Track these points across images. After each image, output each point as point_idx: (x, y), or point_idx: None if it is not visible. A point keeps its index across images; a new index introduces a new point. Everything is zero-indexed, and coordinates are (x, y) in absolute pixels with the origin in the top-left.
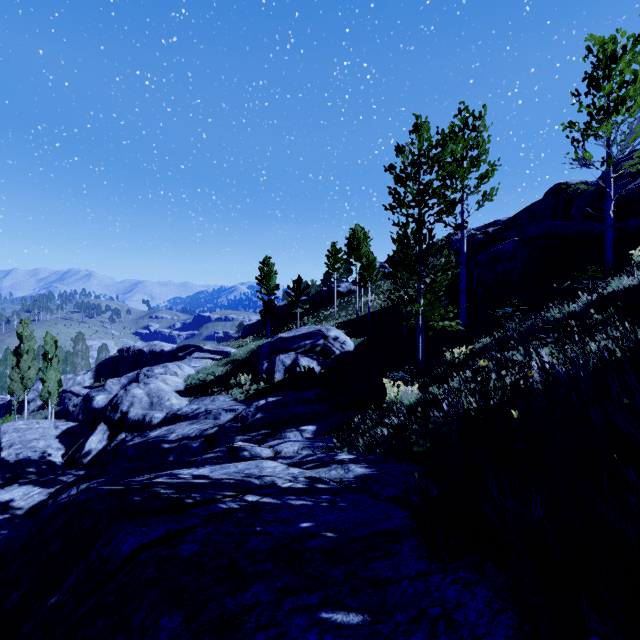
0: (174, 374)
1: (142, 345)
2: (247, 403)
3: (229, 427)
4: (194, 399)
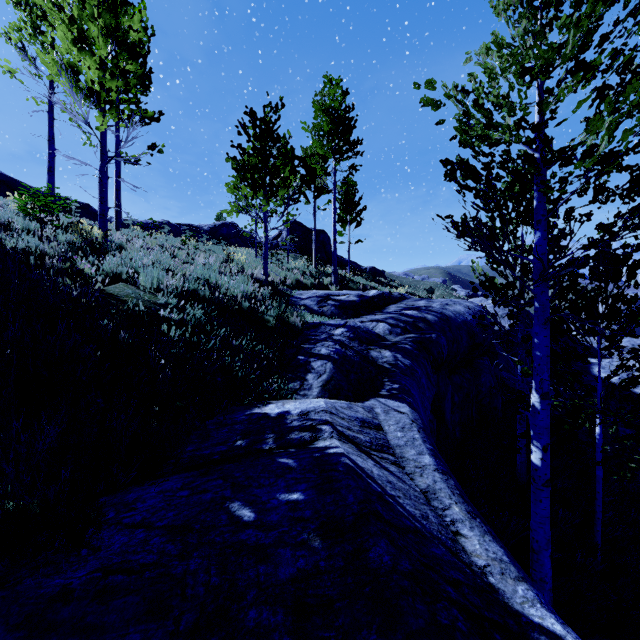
0: None
1: None
2: None
3: None
4: None
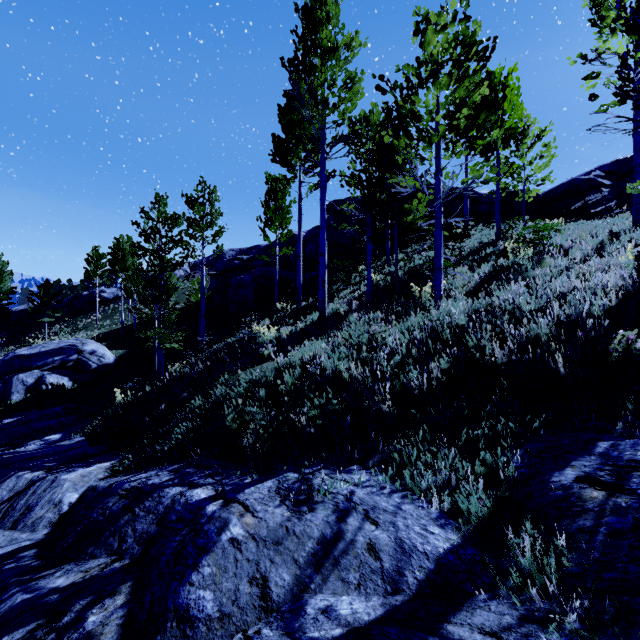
0: None
1: None
2: None
3: None
4: None
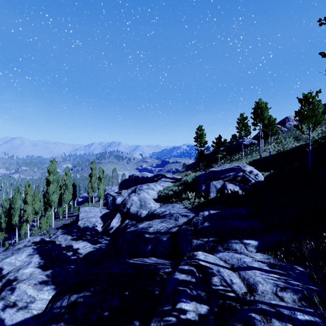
0: (152, 189)
1: (138, 174)
2: (194, 211)
3: (186, 229)
4: (162, 204)
